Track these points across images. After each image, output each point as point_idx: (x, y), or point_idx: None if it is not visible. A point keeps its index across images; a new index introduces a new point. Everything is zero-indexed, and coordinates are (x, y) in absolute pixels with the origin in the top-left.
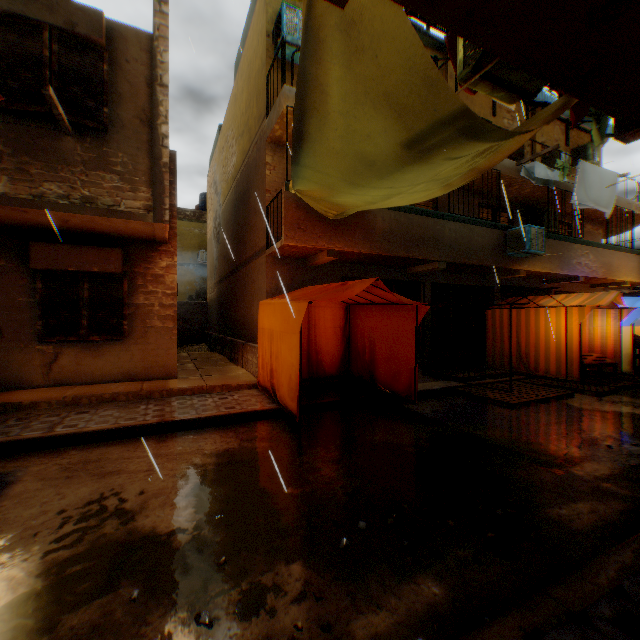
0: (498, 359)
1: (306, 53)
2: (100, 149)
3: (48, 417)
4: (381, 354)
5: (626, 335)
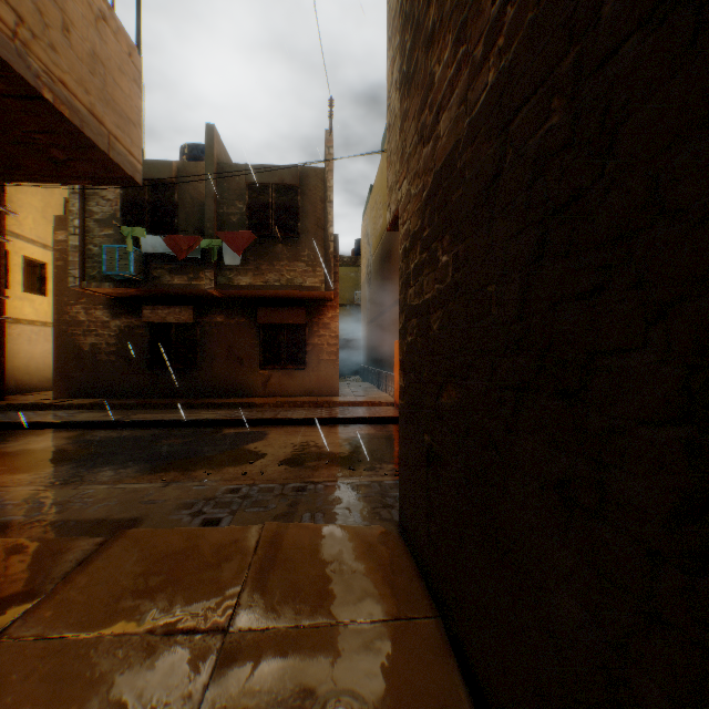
0: None
1: None
2: (295, 248)
3: (270, 411)
4: None
5: None
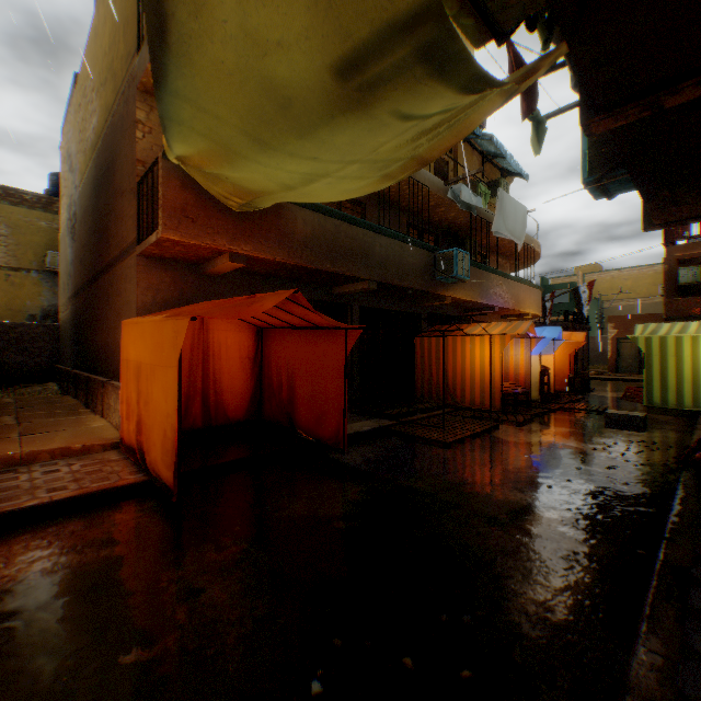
0: (427, 391)
1: None
2: None
3: None
4: (302, 391)
5: (536, 364)
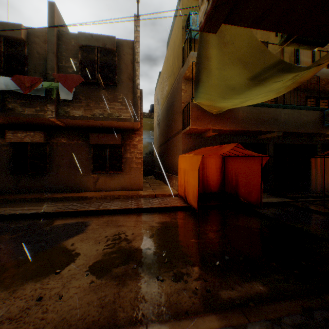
0: (318, 187)
1: (200, 46)
2: (114, 93)
3: (96, 203)
4: (241, 182)
5: None
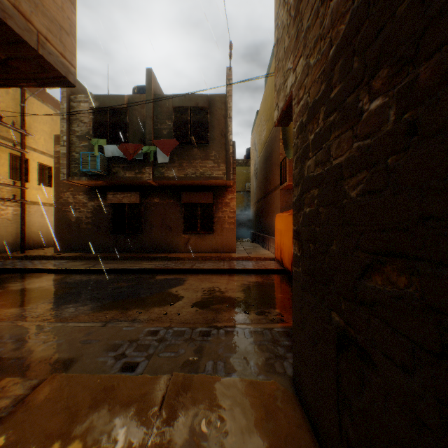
0: None
1: None
2: (206, 151)
3: (189, 263)
4: None
5: None
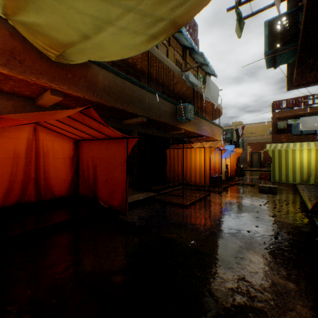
0: (172, 176)
1: None
2: None
3: None
4: (101, 178)
5: (224, 162)
